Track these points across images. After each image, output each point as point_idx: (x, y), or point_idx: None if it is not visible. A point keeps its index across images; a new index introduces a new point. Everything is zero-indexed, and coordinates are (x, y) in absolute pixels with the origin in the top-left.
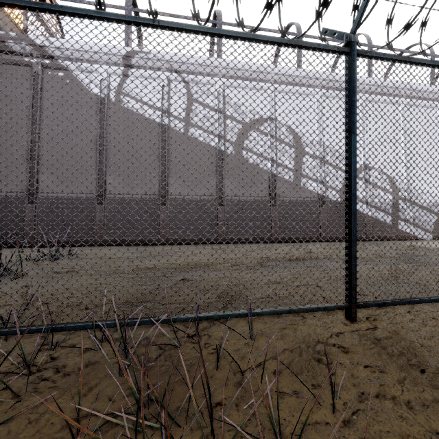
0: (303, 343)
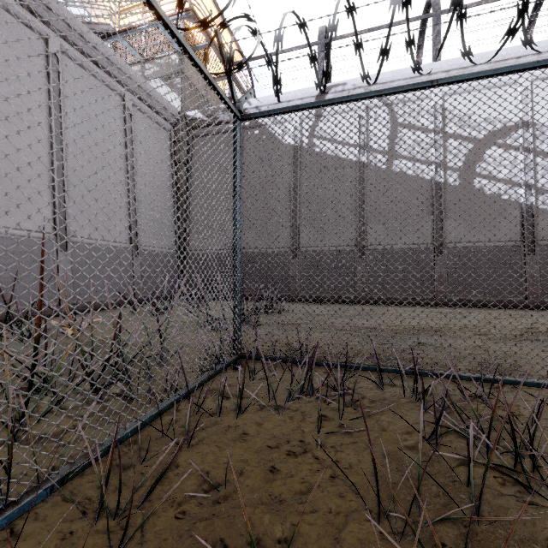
0: None
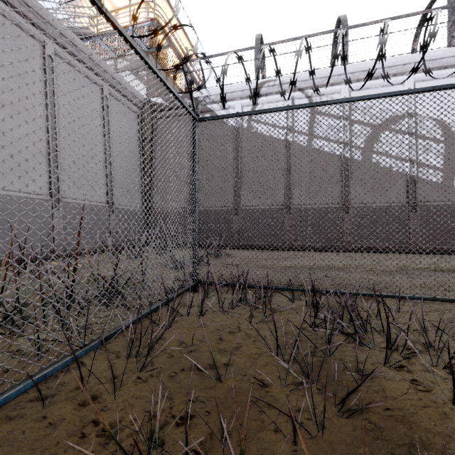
0: (447, 320)
